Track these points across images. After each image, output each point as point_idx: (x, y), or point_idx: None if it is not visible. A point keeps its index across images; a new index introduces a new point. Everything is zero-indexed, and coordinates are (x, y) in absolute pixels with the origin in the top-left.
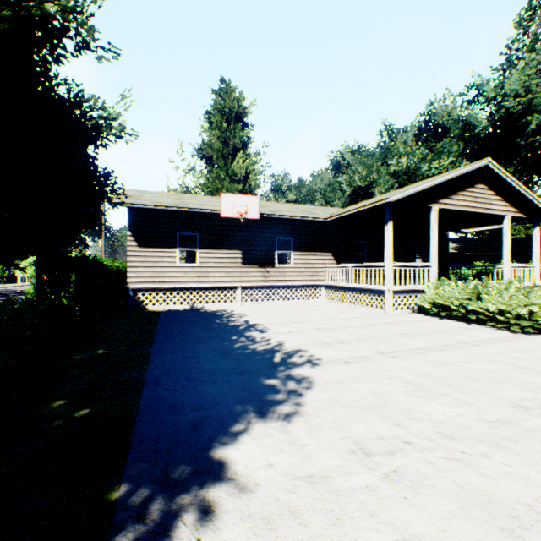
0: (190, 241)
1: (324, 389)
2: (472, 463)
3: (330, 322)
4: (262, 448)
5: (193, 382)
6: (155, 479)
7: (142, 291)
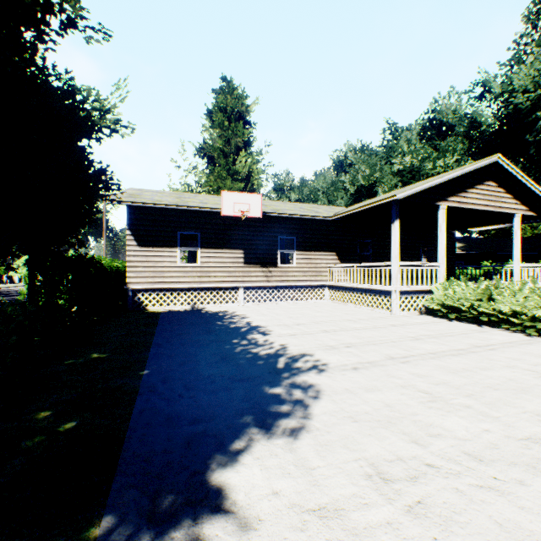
0: (192, 240)
1: (332, 399)
2: (509, 493)
3: (335, 324)
4: (265, 471)
5: (190, 391)
6: (142, 512)
7: (142, 291)
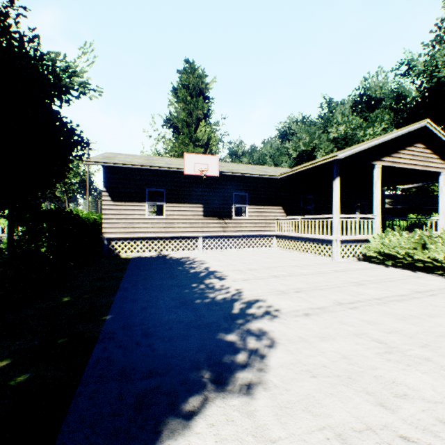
0: (160, 197)
1: (287, 349)
2: None
3: (284, 269)
4: (221, 444)
5: (148, 338)
6: None
7: (115, 240)
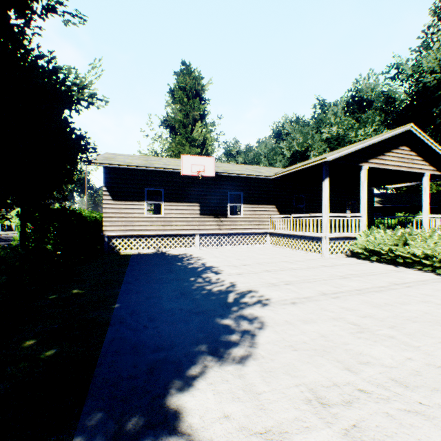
0: (157, 196)
1: (274, 330)
2: (434, 417)
3: (276, 265)
4: (218, 396)
5: (154, 322)
6: (108, 434)
7: (115, 237)
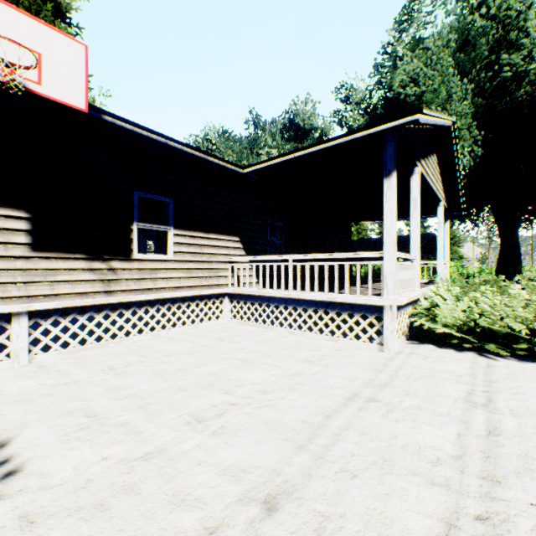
0: None
1: None
2: None
3: (375, 444)
4: None
5: None
6: None
7: None
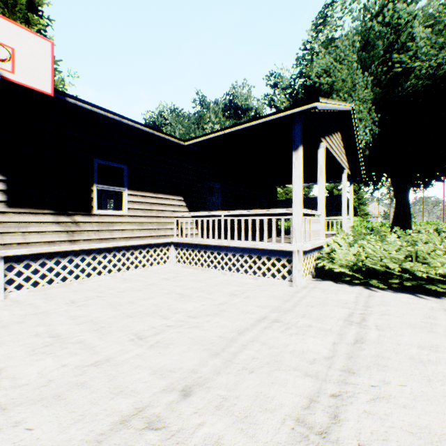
0: None
1: None
2: None
3: (271, 350)
4: None
5: None
6: None
7: None
